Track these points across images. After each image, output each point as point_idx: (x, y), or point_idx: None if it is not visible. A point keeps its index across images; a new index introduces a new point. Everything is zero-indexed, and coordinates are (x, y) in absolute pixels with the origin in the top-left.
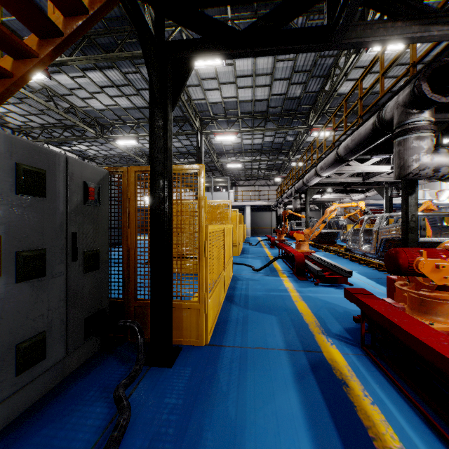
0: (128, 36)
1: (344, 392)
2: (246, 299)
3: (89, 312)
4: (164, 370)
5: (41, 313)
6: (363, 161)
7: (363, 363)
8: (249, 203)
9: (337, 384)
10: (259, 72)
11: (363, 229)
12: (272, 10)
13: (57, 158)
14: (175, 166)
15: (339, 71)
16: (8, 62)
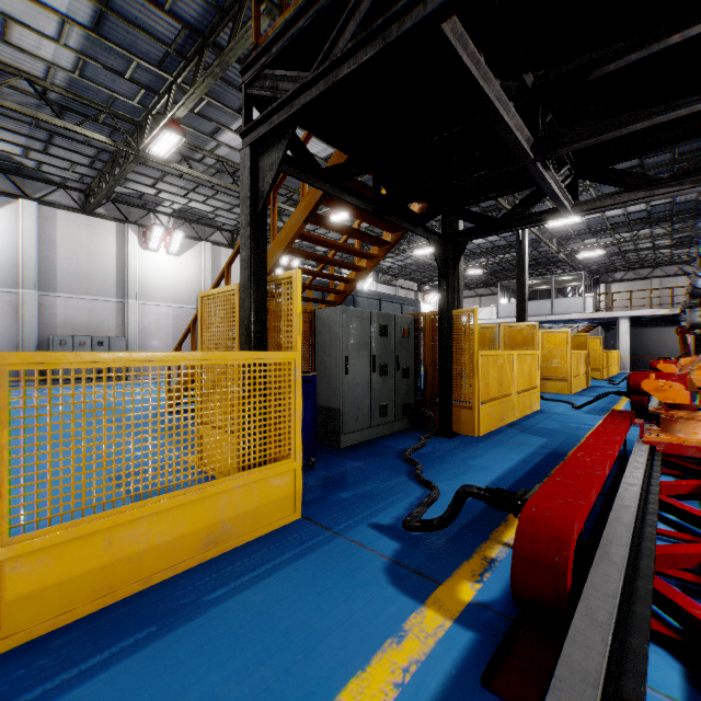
0: None
1: (559, 462)
2: (535, 424)
3: (404, 402)
4: (446, 439)
5: (386, 393)
6: None
7: None
8: (626, 313)
9: (559, 459)
10: None
11: None
12: (520, 200)
13: (391, 317)
14: (455, 311)
15: None
16: (364, 262)
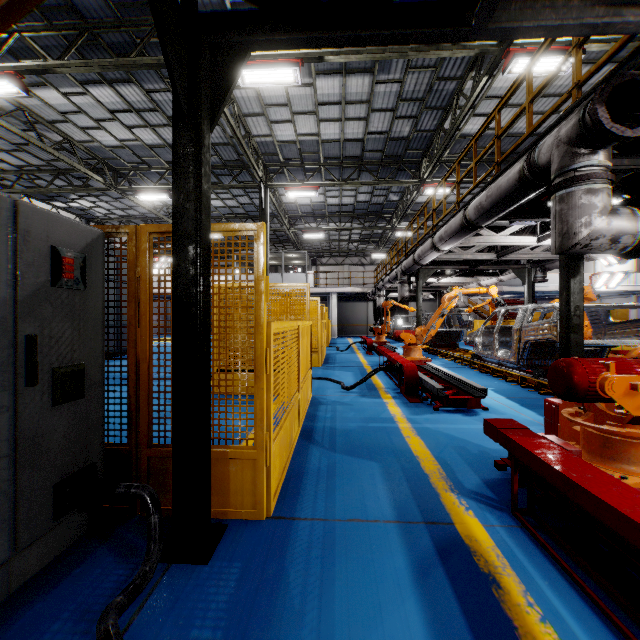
0: (152, 32)
1: (496, 598)
2: (332, 435)
3: (64, 472)
4: (194, 569)
5: None
6: (497, 229)
7: (519, 542)
8: (336, 289)
9: (483, 582)
10: (351, 98)
11: (499, 326)
12: None
13: None
14: (216, 225)
15: (463, 101)
16: None
